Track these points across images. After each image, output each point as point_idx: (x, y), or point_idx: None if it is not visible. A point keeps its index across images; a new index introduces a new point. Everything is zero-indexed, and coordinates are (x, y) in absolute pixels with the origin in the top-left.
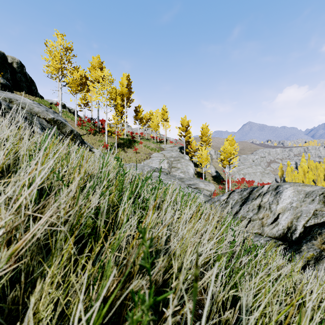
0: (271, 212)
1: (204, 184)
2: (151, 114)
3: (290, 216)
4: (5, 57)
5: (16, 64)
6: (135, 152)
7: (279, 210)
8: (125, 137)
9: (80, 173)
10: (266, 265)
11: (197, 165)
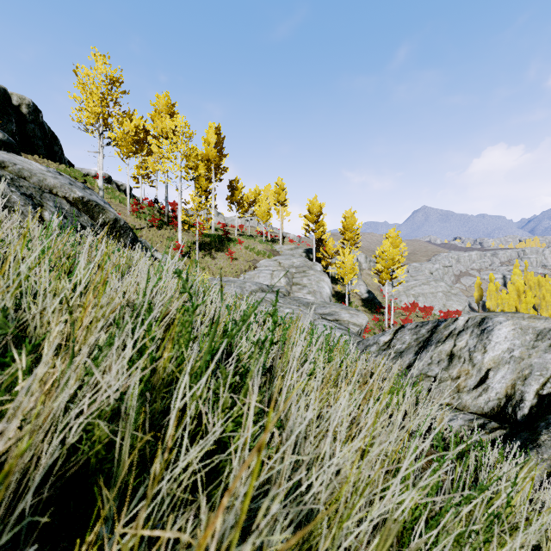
0: (473, 366)
1: (349, 313)
2: (257, 192)
3: (510, 375)
4: (8, 95)
5: (26, 107)
6: (229, 258)
7: (488, 364)
8: (212, 233)
9: (70, 313)
10: (509, 508)
11: (336, 280)
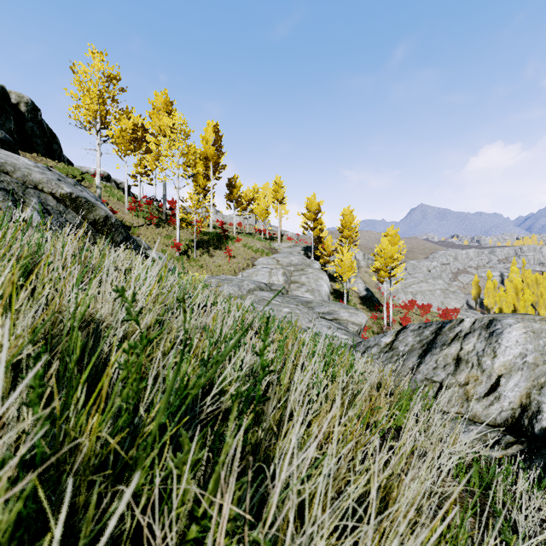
0: (483, 372)
1: (348, 312)
2: (256, 190)
3: (524, 383)
4: (6, 93)
5: (25, 105)
6: (228, 256)
7: (498, 370)
8: (210, 231)
9: None
10: None
11: (334, 278)
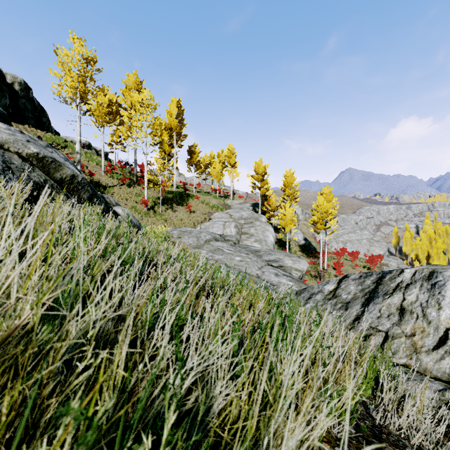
0: (429, 324)
1: (291, 259)
2: (212, 156)
3: None
4: (2, 74)
5: (19, 85)
6: (188, 211)
7: (445, 322)
8: (174, 190)
9: None
10: None
11: (278, 229)
